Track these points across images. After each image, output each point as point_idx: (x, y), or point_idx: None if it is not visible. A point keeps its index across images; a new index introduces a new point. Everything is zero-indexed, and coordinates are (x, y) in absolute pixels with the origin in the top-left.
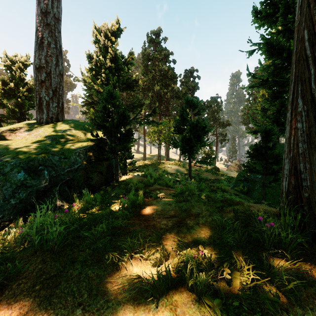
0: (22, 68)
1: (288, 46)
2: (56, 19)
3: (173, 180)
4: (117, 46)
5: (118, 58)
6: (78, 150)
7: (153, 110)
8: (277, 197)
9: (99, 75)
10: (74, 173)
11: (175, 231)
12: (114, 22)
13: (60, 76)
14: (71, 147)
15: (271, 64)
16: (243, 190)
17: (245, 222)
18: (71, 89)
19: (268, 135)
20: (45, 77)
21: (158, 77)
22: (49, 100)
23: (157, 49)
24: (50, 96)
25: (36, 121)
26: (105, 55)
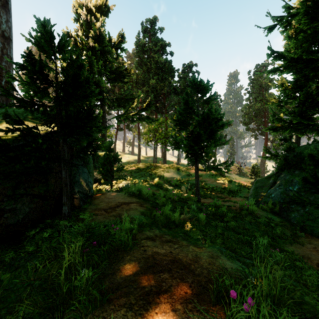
0: None
1: None
2: None
3: (176, 199)
4: (102, 22)
5: (104, 37)
6: None
7: (148, 104)
8: None
9: None
10: None
11: None
12: None
13: (3, 39)
14: None
15: (309, 34)
16: (274, 209)
17: None
18: None
19: None
20: None
21: (153, 70)
22: None
23: (153, 40)
24: None
25: None
26: (89, 34)
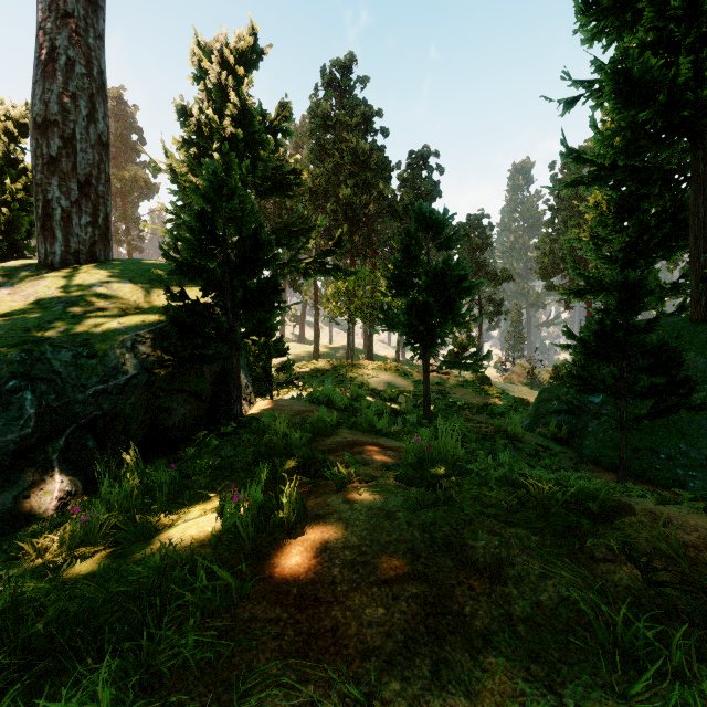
0: (15, 135)
1: (672, 77)
2: (90, 4)
3: (387, 411)
4: (249, 86)
5: (253, 114)
6: (131, 335)
7: (337, 242)
8: (649, 454)
9: (209, 157)
10: (116, 397)
11: (422, 666)
12: (244, 32)
13: (100, 148)
14: (113, 327)
15: (625, 127)
16: (557, 434)
17: (704, 623)
18: (147, 196)
19: (635, 296)
20: (60, 148)
21: (347, 167)
22: (69, 207)
23: (346, 104)
24: (73, 196)
25: (38, 261)
26: (222, 108)
